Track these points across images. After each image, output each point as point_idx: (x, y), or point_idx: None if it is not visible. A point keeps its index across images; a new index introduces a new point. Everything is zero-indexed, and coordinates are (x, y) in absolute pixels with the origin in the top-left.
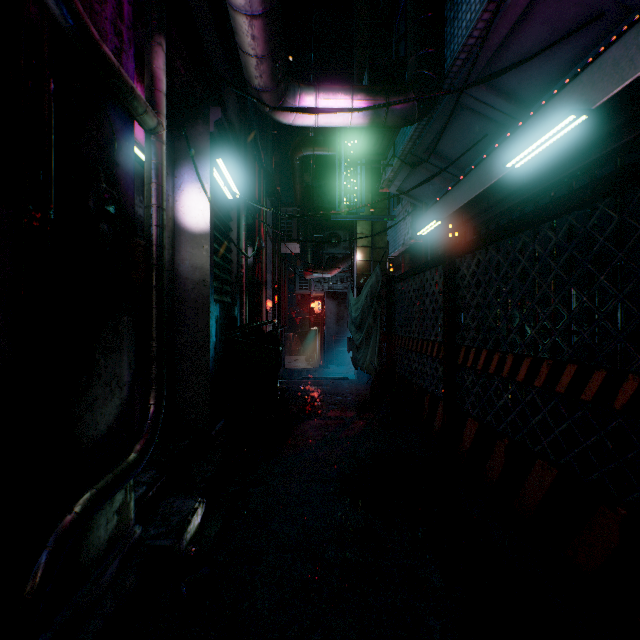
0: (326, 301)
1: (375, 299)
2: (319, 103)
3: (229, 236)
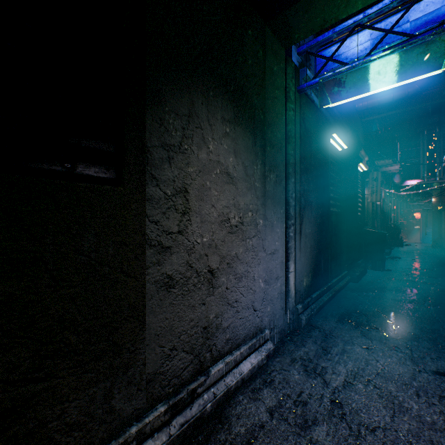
0: (422, 213)
1: (425, 218)
2: (410, 182)
3: (387, 206)
